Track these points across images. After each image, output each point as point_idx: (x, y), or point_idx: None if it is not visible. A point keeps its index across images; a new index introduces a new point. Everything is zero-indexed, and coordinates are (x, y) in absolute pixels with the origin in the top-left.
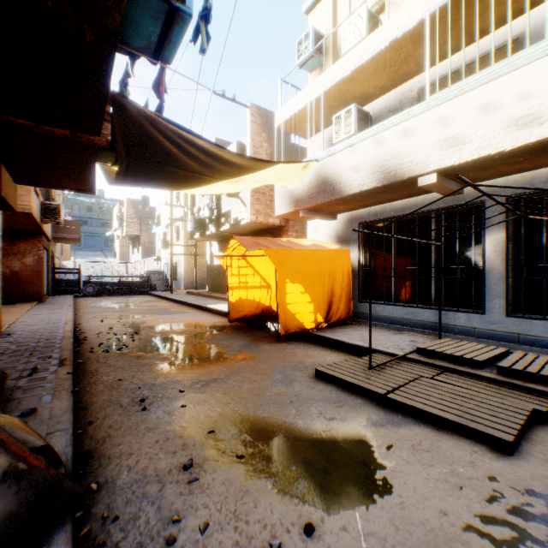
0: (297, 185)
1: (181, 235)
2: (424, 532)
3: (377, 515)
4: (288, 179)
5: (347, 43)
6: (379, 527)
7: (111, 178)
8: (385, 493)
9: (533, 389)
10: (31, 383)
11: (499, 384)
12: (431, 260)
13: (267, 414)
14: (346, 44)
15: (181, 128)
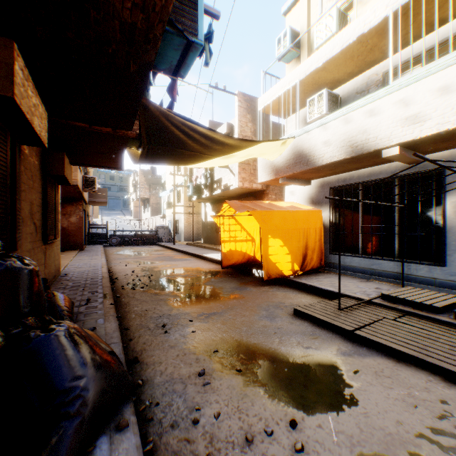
0: (277, 157)
1: (182, 198)
2: (383, 434)
3: (345, 419)
4: (270, 153)
5: (319, 38)
6: (347, 427)
7: (134, 158)
8: (352, 405)
9: None
10: (87, 309)
11: (455, 327)
12: (394, 219)
13: (257, 341)
14: (318, 39)
15: (187, 119)
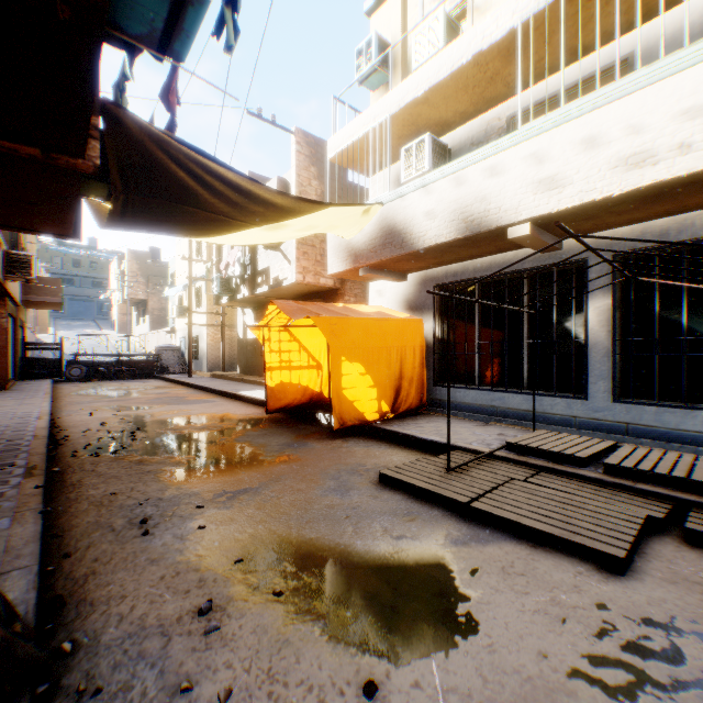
0: (356, 235)
1: (204, 300)
2: (519, 682)
3: (459, 663)
4: (345, 227)
5: (419, 55)
6: (462, 679)
7: (104, 219)
8: (470, 633)
9: (646, 490)
10: None
11: (606, 485)
12: (523, 333)
13: (315, 534)
14: (418, 57)
15: (200, 153)
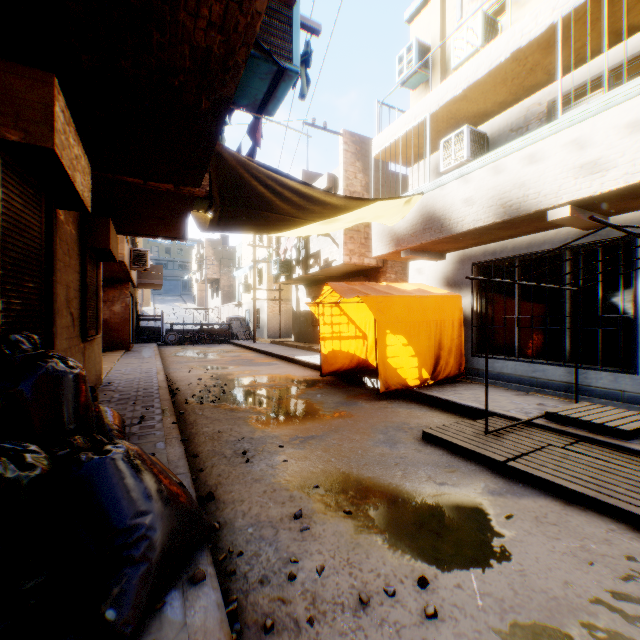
0: (398, 222)
1: (265, 279)
2: (545, 598)
3: (493, 578)
4: (388, 216)
5: (458, 54)
6: (496, 589)
7: (202, 224)
8: (503, 560)
9: None
10: (142, 430)
11: None
12: (564, 308)
13: (372, 475)
14: (456, 56)
15: (275, 171)
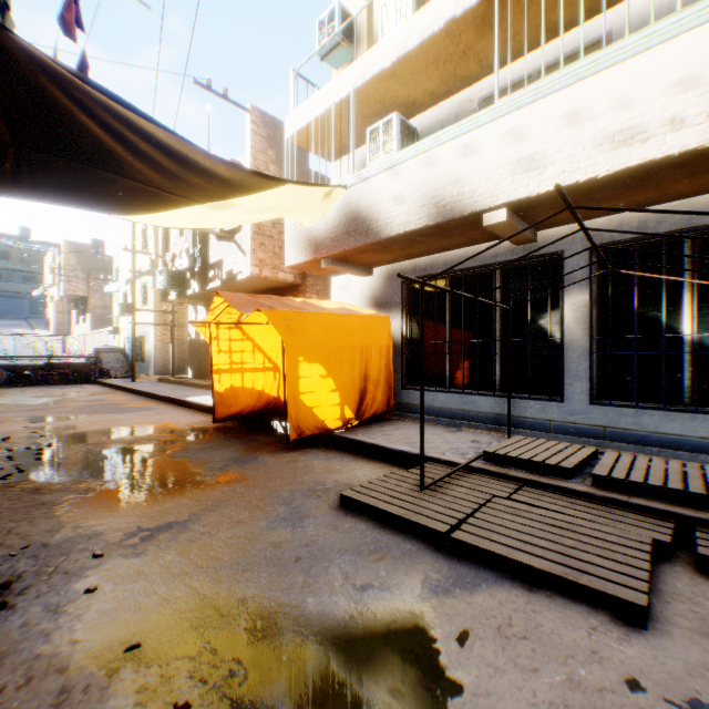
0: (317, 222)
1: (151, 297)
2: None
3: None
4: (304, 211)
5: (386, 27)
6: None
7: None
8: None
9: (643, 506)
10: None
11: (598, 500)
12: (495, 331)
13: (253, 590)
14: (385, 30)
15: (116, 99)
